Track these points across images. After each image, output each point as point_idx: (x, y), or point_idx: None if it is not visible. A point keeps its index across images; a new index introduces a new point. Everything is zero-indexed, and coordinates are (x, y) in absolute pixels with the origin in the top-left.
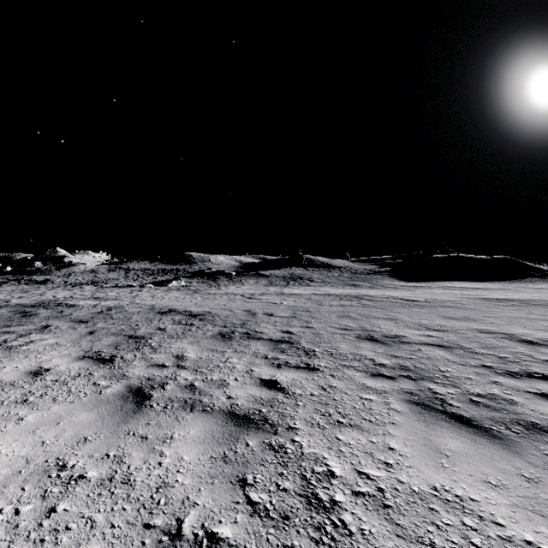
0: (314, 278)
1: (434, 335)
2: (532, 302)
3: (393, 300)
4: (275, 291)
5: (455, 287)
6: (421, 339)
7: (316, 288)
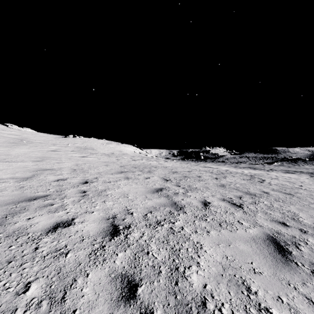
0: None
1: None
2: None
3: None
4: None
5: None
6: None
7: None
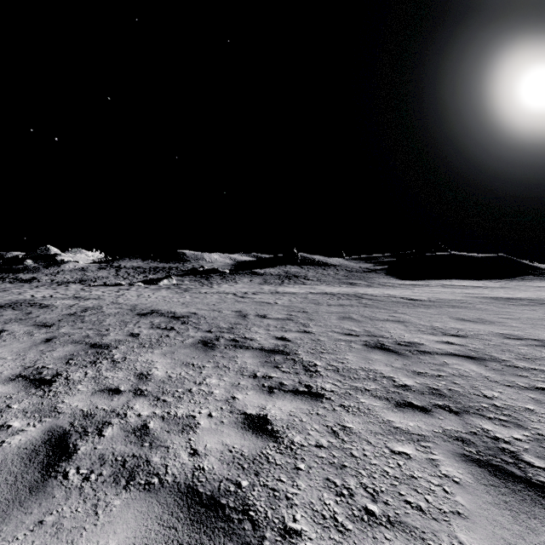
0: (310, 276)
1: (455, 342)
2: (542, 301)
3: (394, 299)
4: (269, 290)
5: (454, 285)
6: (442, 347)
7: (312, 286)
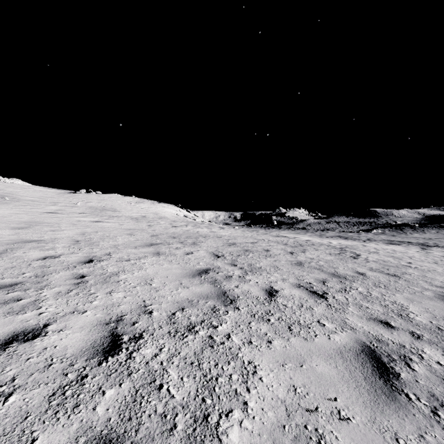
0: None
1: None
2: None
3: None
4: None
5: None
6: None
7: None
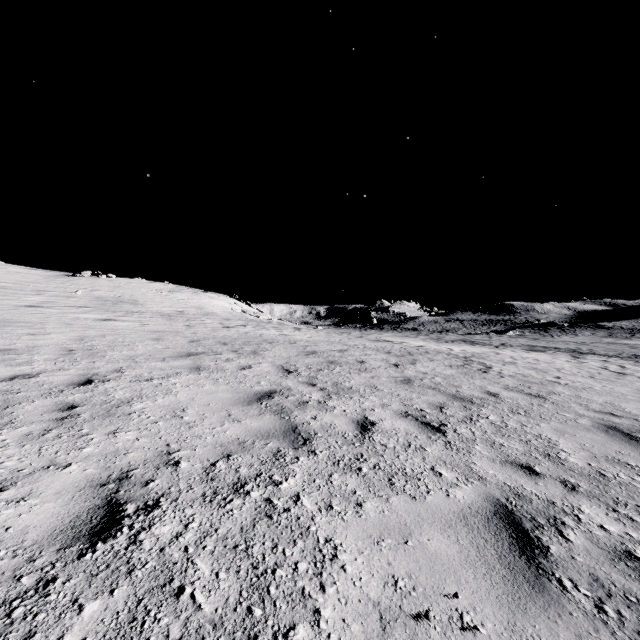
0: None
1: None
2: None
3: None
4: (607, 341)
5: None
6: None
7: None
